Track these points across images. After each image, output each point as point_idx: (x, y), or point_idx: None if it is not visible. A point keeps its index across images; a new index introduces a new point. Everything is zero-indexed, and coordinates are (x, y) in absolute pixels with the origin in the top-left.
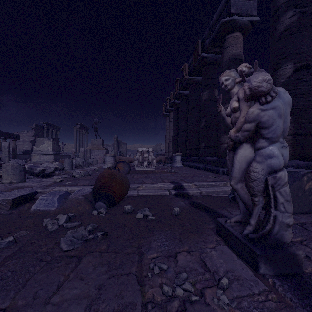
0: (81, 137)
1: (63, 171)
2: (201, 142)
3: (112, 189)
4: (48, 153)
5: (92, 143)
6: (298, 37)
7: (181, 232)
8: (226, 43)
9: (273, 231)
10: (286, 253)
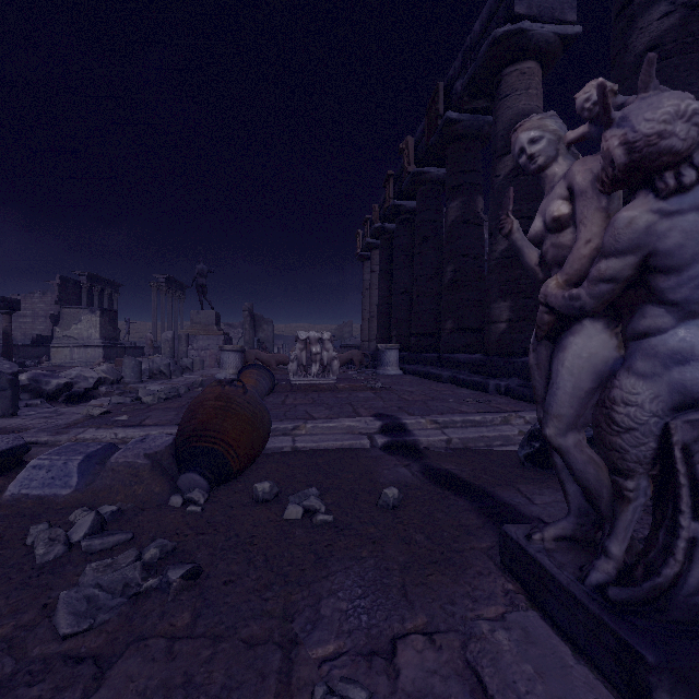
0: (169, 307)
1: (119, 387)
2: (444, 319)
3: (225, 438)
4: (91, 343)
5: (194, 321)
6: (680, 65)
7: (404, 565)
8: (505, 87)
9: (686, 582)
10: None
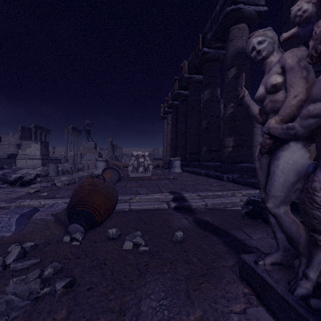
0: (73, 140)
1: (47, 178)
2: (202, 146)
3: (93, 205)
4: (36, 157)
5: (84, 147)
6: None
7: (187, 277)
8: (231, 36)
9: None
10: None
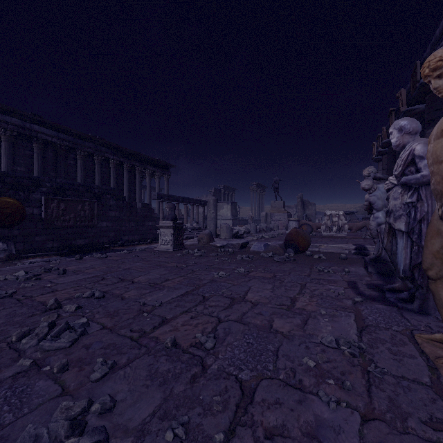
0: (258, 199)
1: (249, 235)
2: None
3: (298, 241)
4: (227, 218)
5: (272, 206)
6: None
7: (339, 263)
8: None
9: (382, 255)
10: (384, 264)
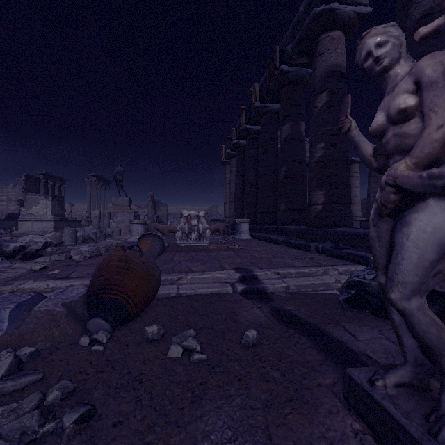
0: (99, 195)
1: (60, 248)
2: (279, 202)
3: (125, 290)
4: (46, 218)
5: (114, 203)
6: None
7: (265, 403)
8: (321, 48)
9: None
10: None
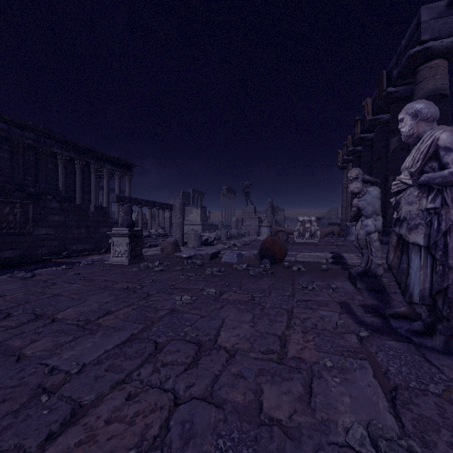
0: (228, 203)
1: (220, 242)
2: (387, 207)
3: (274, 251)
4: (197, 223)
5: (243, 211)
6: None
7: (322, 276)
8: (419, 77)
9: (371, 268)
10: (375, 279)
